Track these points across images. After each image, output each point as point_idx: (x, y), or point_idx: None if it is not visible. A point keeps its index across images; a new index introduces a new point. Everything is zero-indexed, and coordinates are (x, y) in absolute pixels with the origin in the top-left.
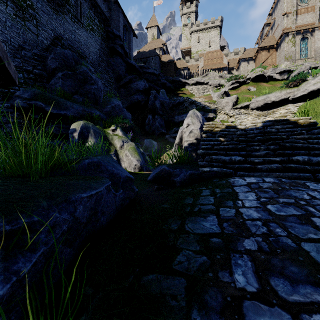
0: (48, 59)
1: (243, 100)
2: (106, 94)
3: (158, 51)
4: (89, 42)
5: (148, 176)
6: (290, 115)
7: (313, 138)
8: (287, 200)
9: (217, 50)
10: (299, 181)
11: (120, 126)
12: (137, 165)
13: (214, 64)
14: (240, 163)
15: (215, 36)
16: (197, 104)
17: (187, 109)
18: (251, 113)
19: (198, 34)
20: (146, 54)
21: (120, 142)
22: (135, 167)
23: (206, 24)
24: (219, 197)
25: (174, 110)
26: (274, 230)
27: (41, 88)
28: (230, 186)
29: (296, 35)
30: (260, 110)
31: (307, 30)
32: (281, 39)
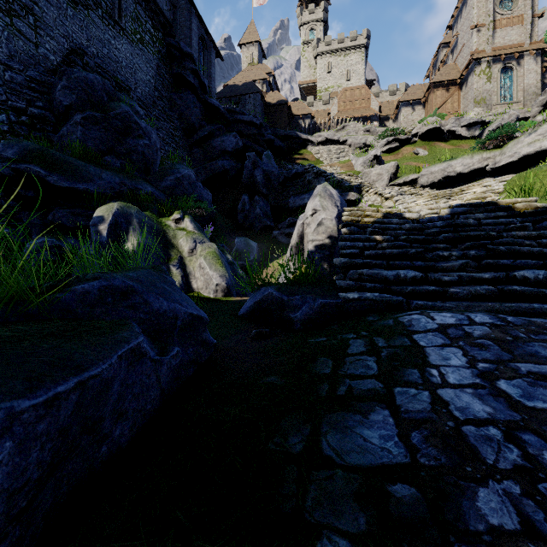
0: (57, 88)
1: (407, 171)
2: (167, 157)
3: (259, 85)
4: (136, 62)
5: (241, 306)
6: (493, 197)
7: (546, 236)
8: (535, 367)
9: (361, 86)
10: (538, 320)
11: (191, 213)
12: (221, 285)
13: (355, 109)
14: (415, 284)
15: (357, 62)
16: (329, 177)
17: (311, 186)
18: (421, 194)
19: (328, 59)
20: (238, 90)
21: (190, 242)
22: (216, 288)
23: (342, 41)
24: (386, 358)
25: (287, 187)
26: (541, 458)
27: (42, 141)
28: (406, 333)
29: (493, 63)
30: (437, 188)
31: (512, 55)
32: (468, 69)
